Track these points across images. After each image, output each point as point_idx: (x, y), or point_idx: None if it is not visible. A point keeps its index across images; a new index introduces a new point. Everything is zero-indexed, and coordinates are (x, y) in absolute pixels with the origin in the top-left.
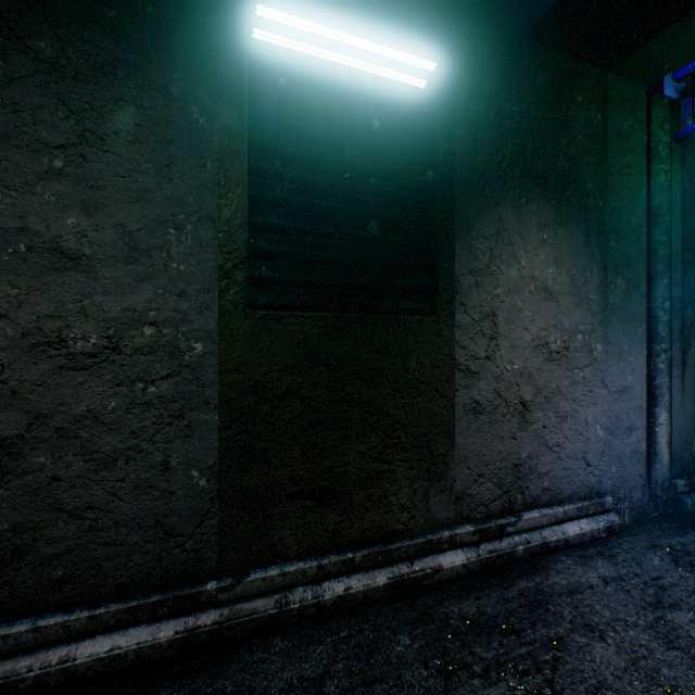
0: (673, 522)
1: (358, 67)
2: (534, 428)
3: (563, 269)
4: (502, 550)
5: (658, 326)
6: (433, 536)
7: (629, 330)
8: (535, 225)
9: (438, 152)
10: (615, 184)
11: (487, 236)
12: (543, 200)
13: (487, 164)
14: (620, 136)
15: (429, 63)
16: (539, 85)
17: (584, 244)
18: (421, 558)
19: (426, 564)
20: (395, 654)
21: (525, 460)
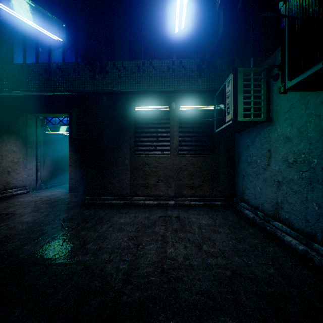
0: (41, 190)
1: None
2: (11, 175)
3: (18, 148)
4: (4, 195)
5: (39, 157)
6: None
7: (32, 158)
8: (12, 140)
9: None
10: (29, 133)
11: (1, 142)
12: (13, 135)
13: (1, 129)
14: (30, 125)
15: None
16: (12, 115)
17: (23, 143)
18: None
19: None
20: None
21: (9, 181)
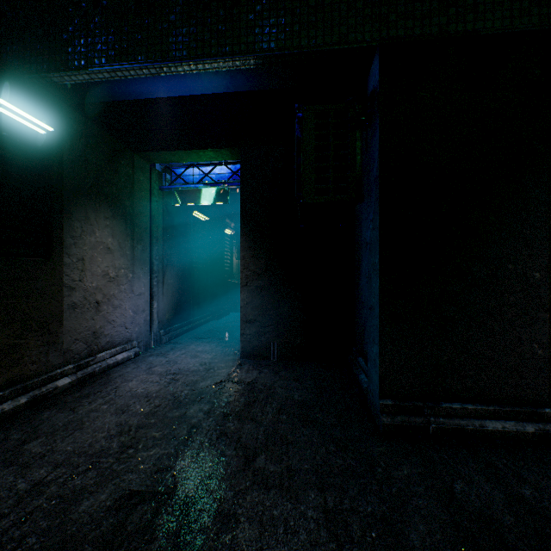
0: (159, 347)
1: (2, 111)
2: (103, 314)
3: (116, 239)
4: (89, 372)
5: (155, 266)
6: (53, 374)
7: (143, 268)
8: (104, 217)
9: (54, 173)
10: (138, 203)
11: (80, 220)
12: (107, 206)
13: (80, 184)
14: (140, 183)
15: (51, 128)
16: (105, 151)
17: (125, 229)
18: (46, 386)
19: (50, 387)
20: (45, 417)
21: (99, 330)
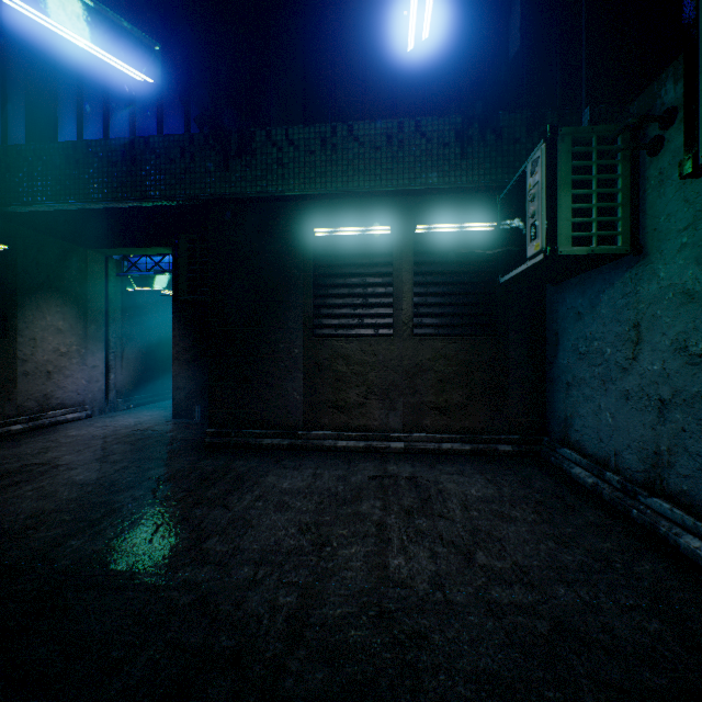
0: (115, 413)
1: None
2: (55, 381)
3: (68, 322)
4: (39, 423)
5: (112, 343)
6: (8, 421)
7: (98, 345)
8: (55, 306)
9: (10, 278)
10: (92, 291)
11: (33, 309)
12: (59, 296)
13: (33, 283)
14: (94, 273)
15: (6, 247)
16: (57, 254)
17: (78, 313)
18: (3, 428)
19: (5, 429)
20: None
21: (50, 393)
